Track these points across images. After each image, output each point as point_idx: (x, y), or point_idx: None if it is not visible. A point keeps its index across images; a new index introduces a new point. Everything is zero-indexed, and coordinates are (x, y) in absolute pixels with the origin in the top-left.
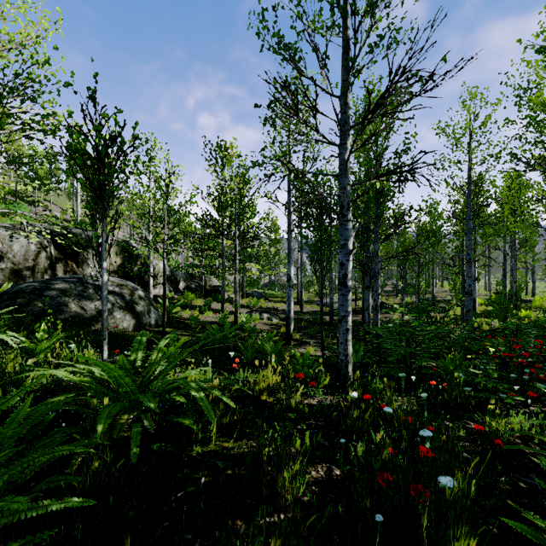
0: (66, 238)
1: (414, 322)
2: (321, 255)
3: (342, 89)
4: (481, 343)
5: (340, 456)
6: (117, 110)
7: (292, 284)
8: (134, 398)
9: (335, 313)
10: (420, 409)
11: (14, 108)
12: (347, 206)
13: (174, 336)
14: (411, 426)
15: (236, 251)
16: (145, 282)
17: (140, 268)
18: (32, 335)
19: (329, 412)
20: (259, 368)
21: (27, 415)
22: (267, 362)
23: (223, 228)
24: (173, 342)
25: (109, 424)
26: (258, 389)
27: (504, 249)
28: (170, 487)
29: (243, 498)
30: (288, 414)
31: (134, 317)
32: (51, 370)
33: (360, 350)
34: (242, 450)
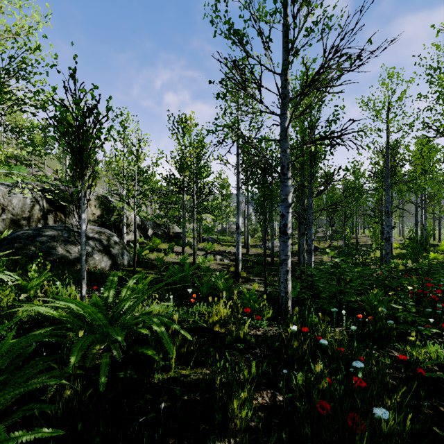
0: (55, 194)
1: (343, 264)
2: (264, 207)
3: (283, 66)
4: (399, 281)
5: (283, 385)
6: (93, 86)
7: (240, 231)
8: (105, 331)
9: (276, 255)
10: (349, 338)
11: (9, 86)
12: (287, 167)
13: (142, 275)
14: (344, 357)
15: (194, 204)
16: (120, 230)
17: (116, 218)
18: (26, 274)
19: (272, 342)
20: (213, 301)
21: (12, 347)
22: (219, 296)
23: (184, 185)
24: (142, 280)
25: (83, 354)
26: (212, 321)
27: (416, 202)
28: (133, 412)
29: (198, 423)
30: (237, 344)
31: (110, 259)
32: (34, 307)
33: (297, 286)
34: (197, 377)
